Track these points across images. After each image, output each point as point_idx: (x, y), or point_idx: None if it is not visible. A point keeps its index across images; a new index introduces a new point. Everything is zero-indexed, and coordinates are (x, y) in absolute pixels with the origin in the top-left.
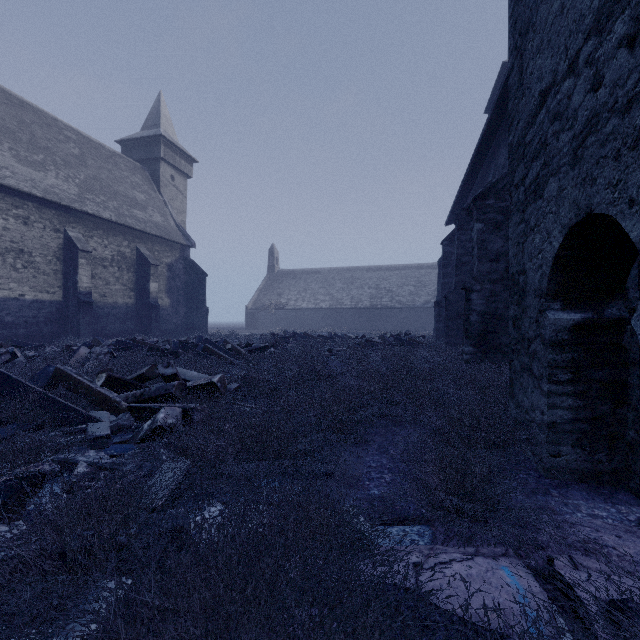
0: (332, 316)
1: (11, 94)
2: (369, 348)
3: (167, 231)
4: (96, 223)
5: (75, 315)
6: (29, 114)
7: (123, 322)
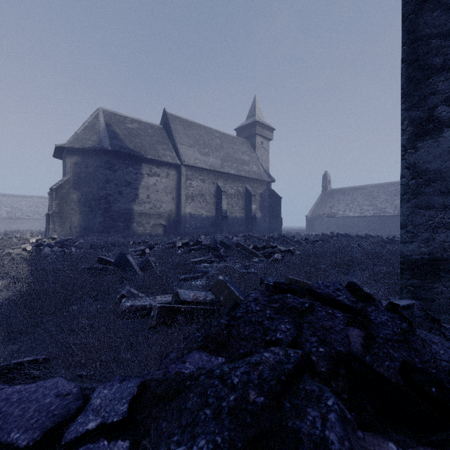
0: (375, 222)
1: (196, 123)
2: (389, 244)
3: (259, 175)
4: (228, 177)
5: (221, 223)
6: (202, 130)
7: (239, 226)
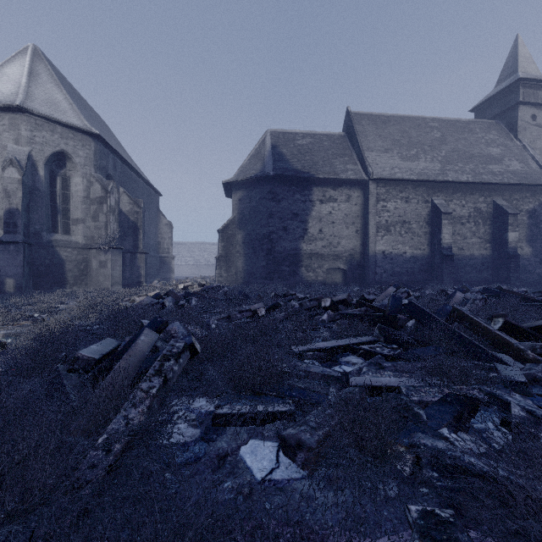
0: None
1: (397, 116)
2: None
3: (527, 176)
4: (454, 188)
5: (439, 266)
6: (407, 124)
7: (478, 272)
